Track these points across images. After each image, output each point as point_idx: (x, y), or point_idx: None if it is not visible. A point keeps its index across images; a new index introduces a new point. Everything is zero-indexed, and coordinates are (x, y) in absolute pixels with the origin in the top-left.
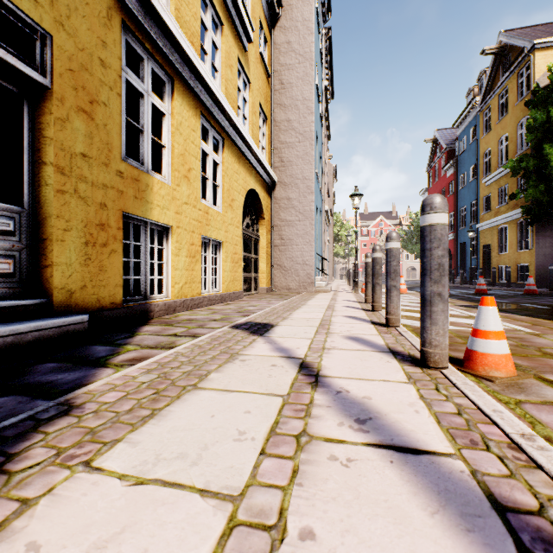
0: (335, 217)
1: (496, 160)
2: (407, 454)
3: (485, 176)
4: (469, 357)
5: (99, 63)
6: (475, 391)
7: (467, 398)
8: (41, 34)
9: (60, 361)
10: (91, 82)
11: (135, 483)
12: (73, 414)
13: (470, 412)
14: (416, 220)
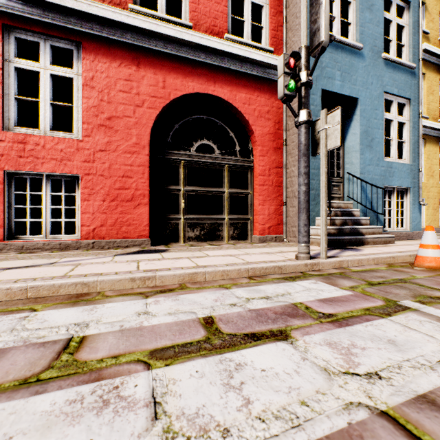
0: None
1: None
2: None
3: None
4: None
5: None
6: None
7: None
8: None
9: None
10: None
11: None
12: None
13: None
14: None
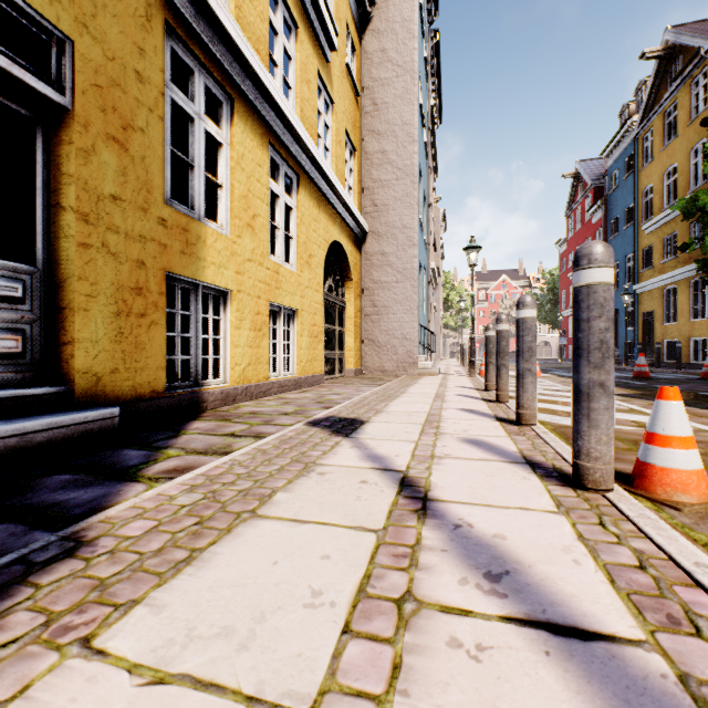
0: (444, 277)
1: (660, 199)
2: (570, 638)
3: (645, 221)
4: (642, 472)
5: (135, 77)
6: (661, 530)
7: (649, 541)
8: (58, 39)
9: (78, 472)
10: (124, 102)
11: (151, 681)
12: (79, 555)
13: (658, 565)
14: (550, 281)
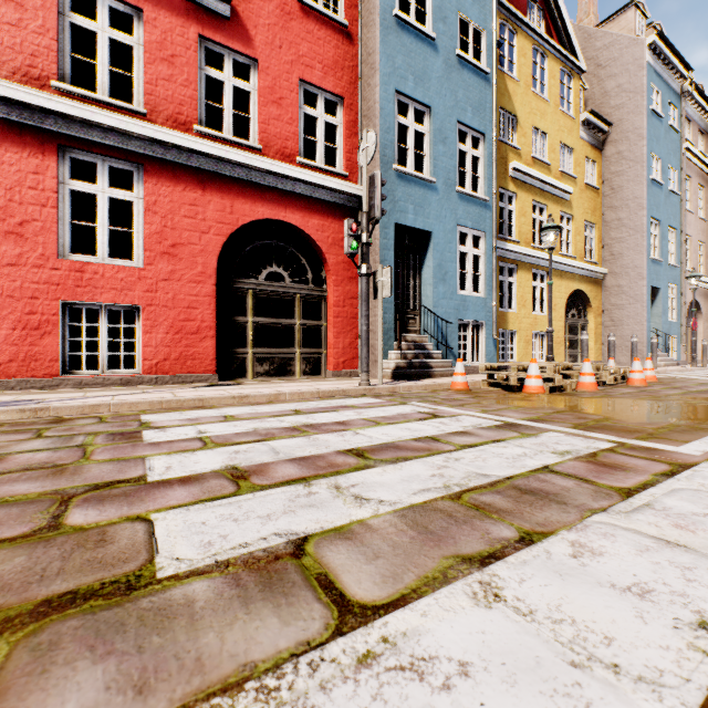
0: None
1: None
2: None
3: None
4: None
5: None
6: None
7: None
8: None
9: None
10: None
11: None
12: None
13: None
14: None
